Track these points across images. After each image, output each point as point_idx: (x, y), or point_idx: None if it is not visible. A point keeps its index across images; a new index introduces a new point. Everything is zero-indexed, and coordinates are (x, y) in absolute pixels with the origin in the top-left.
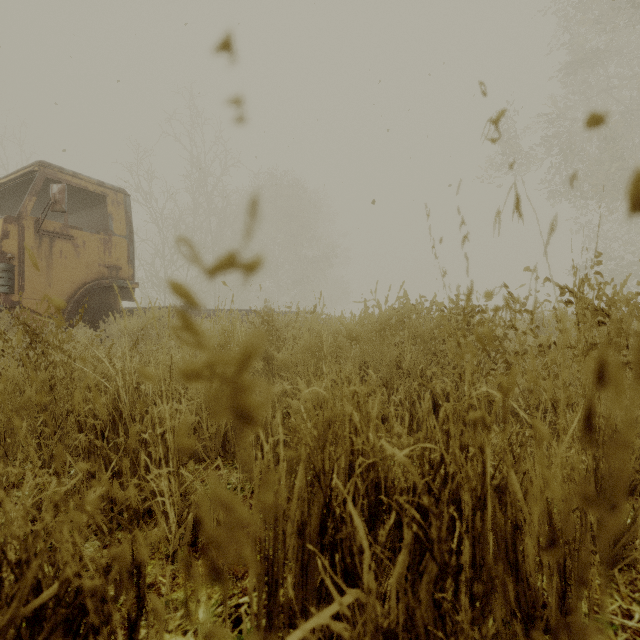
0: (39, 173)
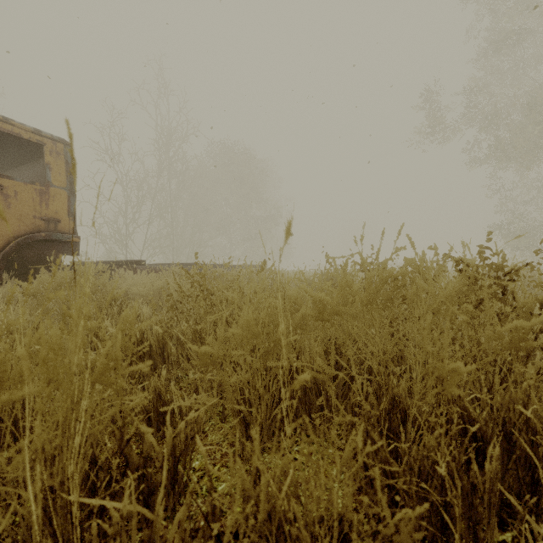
0: None
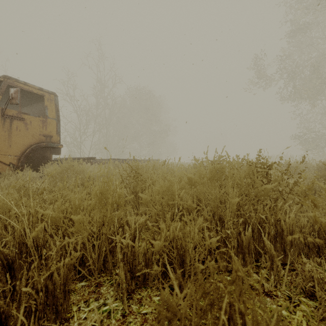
0: (4, 82)
